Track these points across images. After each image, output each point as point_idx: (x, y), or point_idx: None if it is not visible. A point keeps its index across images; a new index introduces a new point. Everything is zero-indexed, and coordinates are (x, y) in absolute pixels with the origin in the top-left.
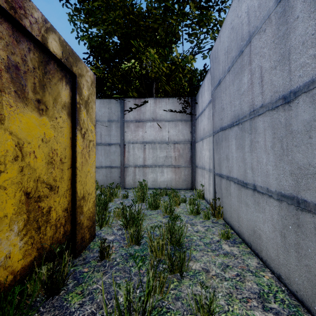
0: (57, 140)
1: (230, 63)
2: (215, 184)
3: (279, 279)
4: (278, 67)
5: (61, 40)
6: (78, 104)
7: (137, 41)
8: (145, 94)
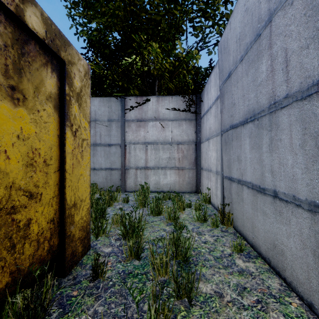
0: (40, 138)
1: (244, 51)
2: (223, 188)
3: (310, 308)
4: (311, 46)
5: (45, 17)
6: (68, 96)
7: (138, 35)
8: (147, 92)
